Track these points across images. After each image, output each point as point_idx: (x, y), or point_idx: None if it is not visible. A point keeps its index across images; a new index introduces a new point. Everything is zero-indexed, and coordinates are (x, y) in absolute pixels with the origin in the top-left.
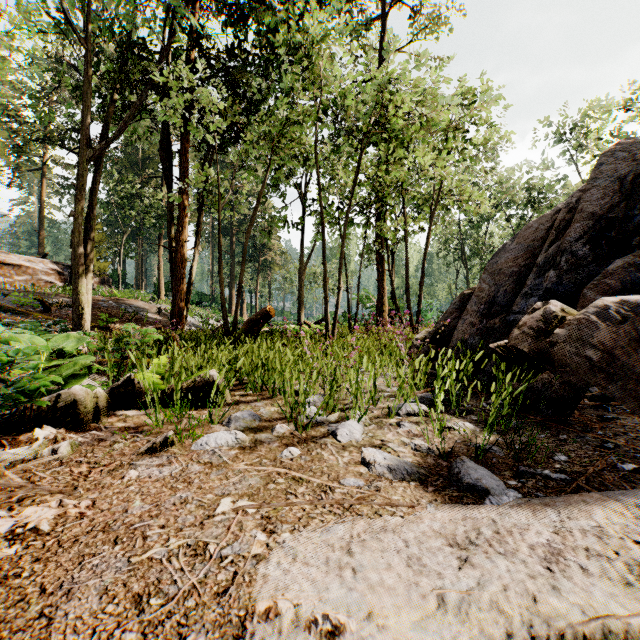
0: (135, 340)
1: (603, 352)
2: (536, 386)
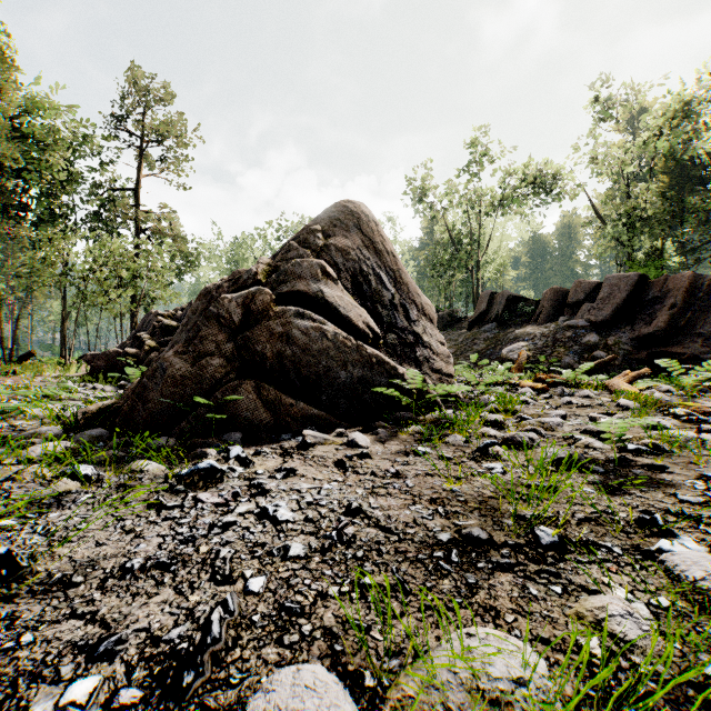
0: None
1: (88, 359)
2: None
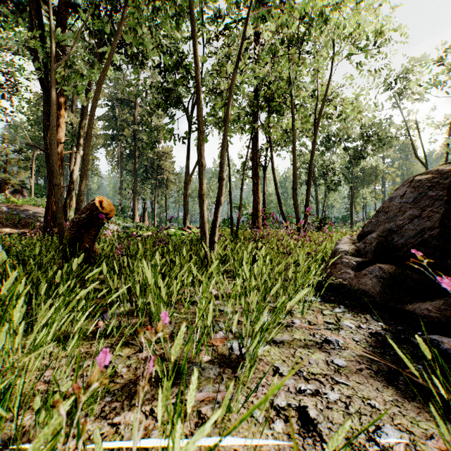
0: None
1: None
2: None
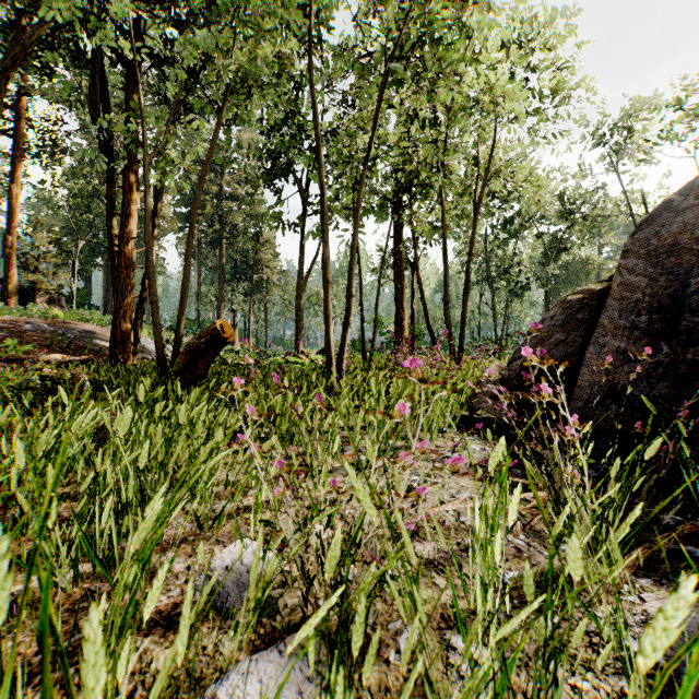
0: None
1: None
2: None
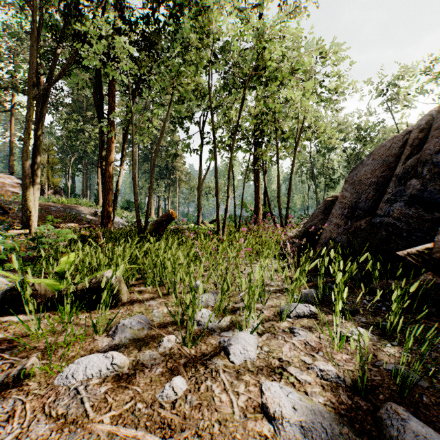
0: (48, 240)
1: None
2: (419, 286)
